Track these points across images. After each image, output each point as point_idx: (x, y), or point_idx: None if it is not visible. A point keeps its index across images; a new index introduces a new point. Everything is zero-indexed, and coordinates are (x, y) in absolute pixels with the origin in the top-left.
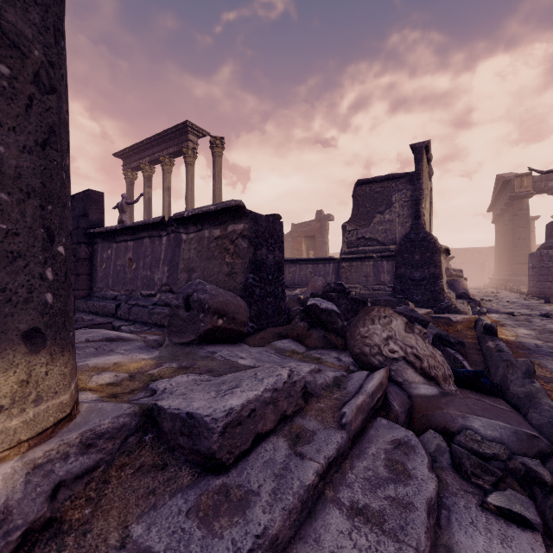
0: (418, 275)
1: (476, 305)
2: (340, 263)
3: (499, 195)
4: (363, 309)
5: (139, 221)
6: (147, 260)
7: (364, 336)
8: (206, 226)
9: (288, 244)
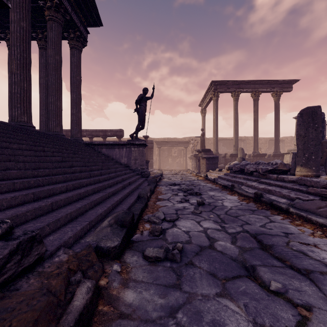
0: None
1: None
2: None
3: None
4: None
5: None
6: None
7: None
8: None
9: None
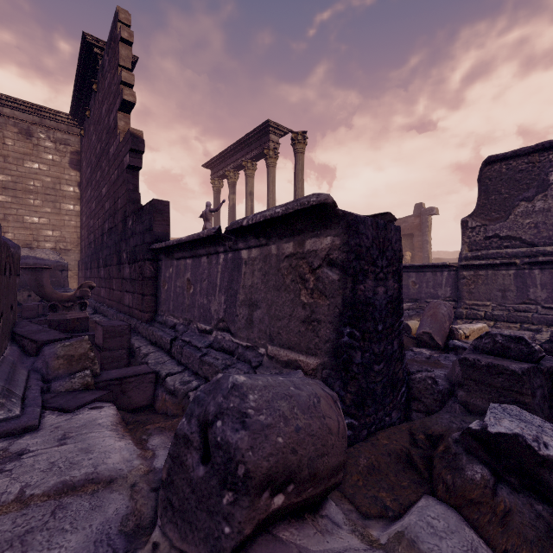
0: None
1: None
2: (459, 271)
3: None
4: None
5: (193, 234)
6: (204, 284)
7: None
8: (273, 240)
9: None
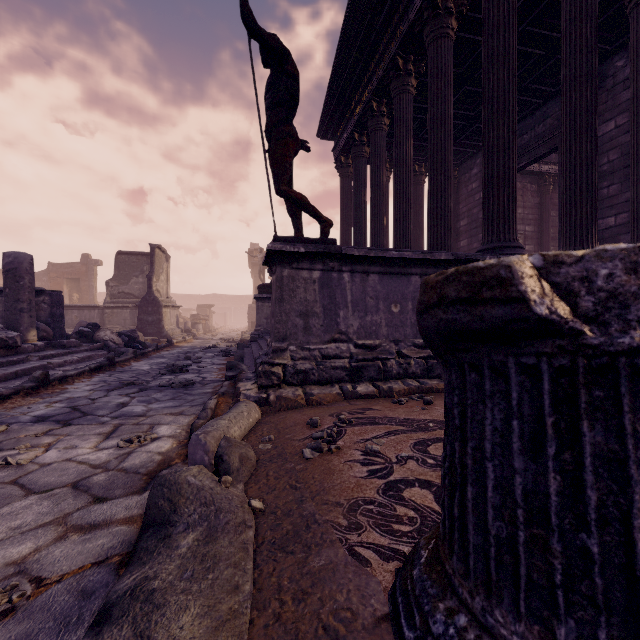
0: (151, 319)
1: (191, 336)
2: (104, 310)
3: (251, 259)
4: (99, 329)
5: None
6: None
7: (98, 335)
8: None
9: (42, 283)
